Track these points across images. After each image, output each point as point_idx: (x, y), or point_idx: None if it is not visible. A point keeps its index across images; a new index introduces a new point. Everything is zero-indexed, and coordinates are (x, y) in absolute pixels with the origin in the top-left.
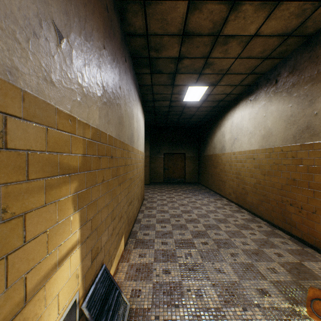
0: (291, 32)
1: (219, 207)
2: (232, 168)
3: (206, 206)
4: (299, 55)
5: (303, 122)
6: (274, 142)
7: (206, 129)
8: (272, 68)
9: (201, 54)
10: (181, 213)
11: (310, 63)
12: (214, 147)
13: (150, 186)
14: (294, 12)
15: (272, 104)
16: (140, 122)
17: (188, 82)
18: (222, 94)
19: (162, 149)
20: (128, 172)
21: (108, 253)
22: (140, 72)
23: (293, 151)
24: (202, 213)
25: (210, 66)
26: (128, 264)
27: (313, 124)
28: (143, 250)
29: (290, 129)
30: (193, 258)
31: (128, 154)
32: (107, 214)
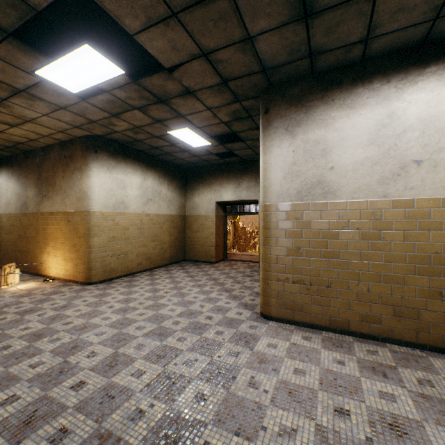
0: (11, 146)
1: None
2: None
3: None
4: (23, 158)
5: (24, 199)
6: (12, 209)
7: None
8: (11, 155)
9: None
10: None
11: (26, 166)
12: None
13: None
14: (5, 141)
15: (11, 182)
16: None
17: None
18: None
19: None
20: None
21: None
22: None
23: (21, 217)
24: None
25: None
26: None
27: (27, 202)
28: None
29: (19, 202)
30: None
31: None
32: None
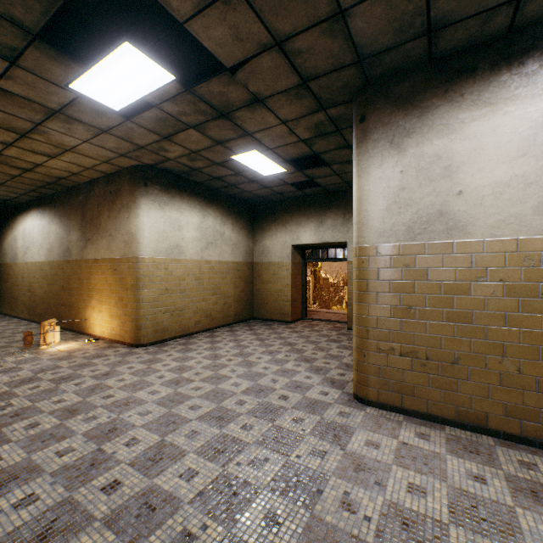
0: (52, 182)
1: (2, 326)
2: (26, 281)
3: None
4: (66, 196)
5: (67, 245)
6: (55, 256)
7: None
8: (54, 193)
9: None
10: None
11: (70, 205)
12: (6, 254)
13: None
14: (45, 177)
15: (54, 224)
16: None
17: None
18: (7, 196)
19: None
20: None
21: None
22: None
23: (64, 265)
24: None
25: None
26: None
27: (71, 248)
28: None
29: (62, 248)
30: None
31: None
32: None
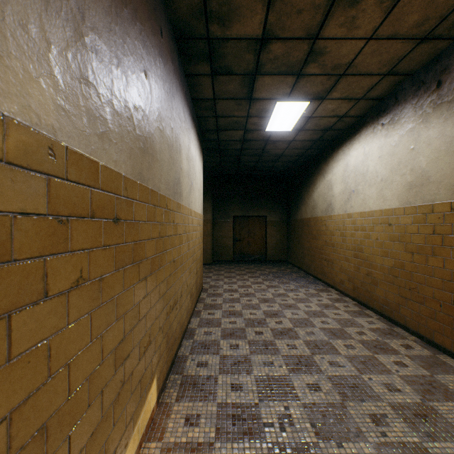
0: None
1: (326, 305)
2: (346, 240)
3: (305, 304)
4: None
5: None
6: (435, 194)
7: (299, 179)
8: (429, 61)
9: (305, 29)
10: (264, 317)
11: None
12: (314, 206)
13: (212, 266)
14: None
15: (429, 126)
16: (194, 162)
17: (276, 92)
18: (331, 117)
19: (231, 209)
20: (168, 249)
21: (103, 451)
22: (193, 72)
23: None
24: (300, 317)
25: (318, 59)
26: (161, 445)
27: None
28: (195, 404)
29: None
30: (296, 429)
31: (168, 215)
32: (96, 361)
